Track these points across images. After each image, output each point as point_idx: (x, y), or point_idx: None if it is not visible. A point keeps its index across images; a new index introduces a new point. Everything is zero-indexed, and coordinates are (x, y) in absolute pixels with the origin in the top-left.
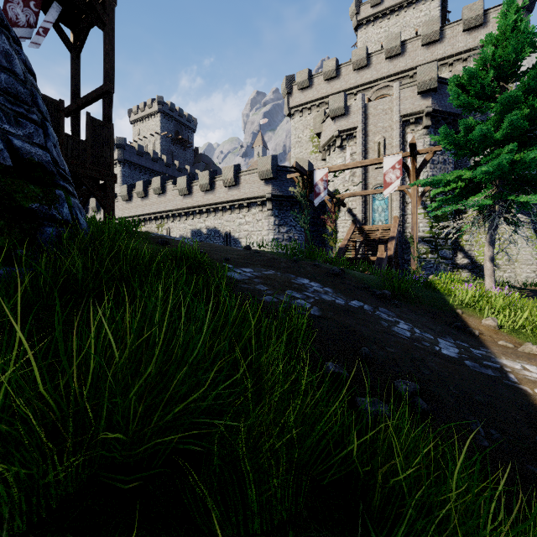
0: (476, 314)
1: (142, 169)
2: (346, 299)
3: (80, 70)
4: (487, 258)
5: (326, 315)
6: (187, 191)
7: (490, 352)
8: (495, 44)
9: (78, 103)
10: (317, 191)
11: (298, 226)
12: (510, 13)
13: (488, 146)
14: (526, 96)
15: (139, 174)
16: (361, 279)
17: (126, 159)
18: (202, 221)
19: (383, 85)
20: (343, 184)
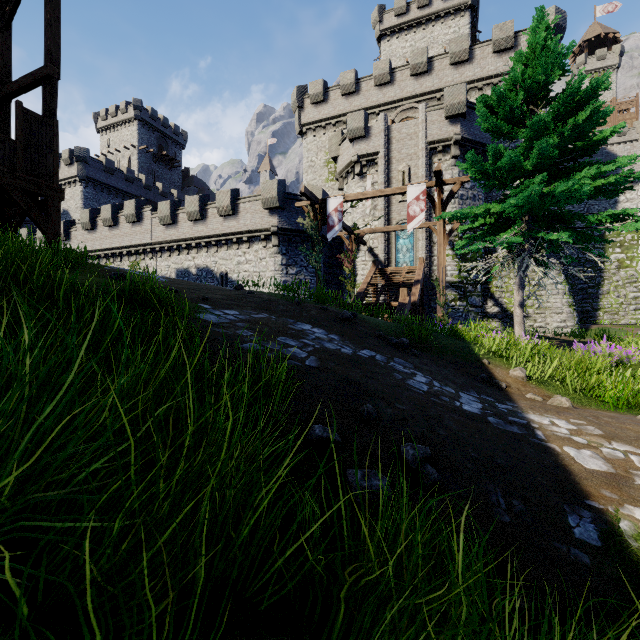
0: (503, 364)
1: (112, 190)
2: (356, 347)
3: (10, 45)
4: (516, 303)
5: (326, 367)
6: (171, 220)
7: (517, 407)
8: (525, 64)
9: (6, 89)
10: (331, 224)
11: (310, 266)
12: (540, 30)
13: (518, 177)
14: (556, 123)
15: (108, 196)
16: (376, 326)
17: (89, 176)
18: (191, 258)
19: (408, 106)
20: (363, 218)
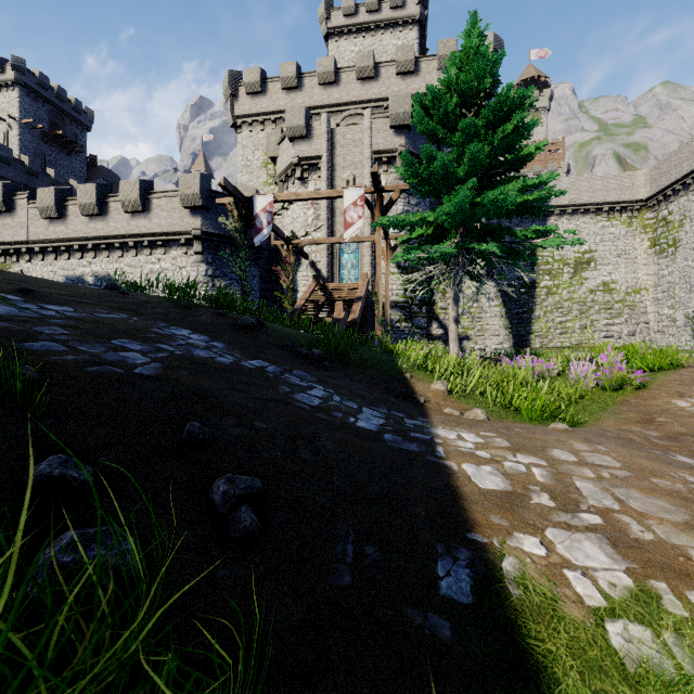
0: (427, 378)
1: None
2: (243, 357)
3: None
4: (451, 318)
5: (169, 376)
6: (56, 213)
7: (428, 422)
8: (460, 69)
9: None
10: (258, 226)
11: None
12: (473, 35)
13: (452, 185)
14: (487, 132)
15: None
16: (286, 336)
17: None
18: (86, 263)
19: (354, 111)
20: (305, 228)
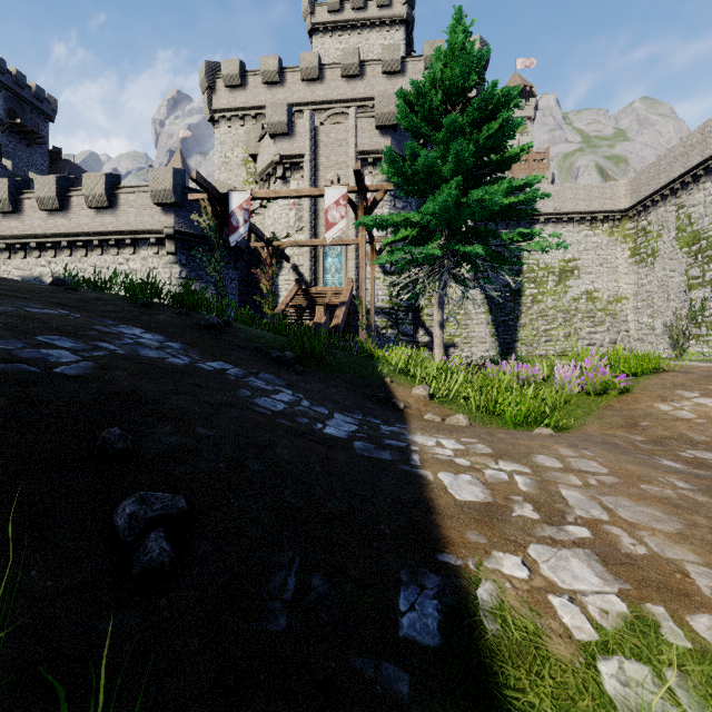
0: (408, 383)
1: None
2: (202, 358)
3: None
4: (436, 323)
5: (99, 376)
6: (10, 206)
7: (406, 428)
8: (445, 65)
9: None
10: (234, 224)
11: None
12: (458, 30)
13: (437, 184)
14: (473, 131)
15: None
16: (257, 337)
17: None
18: (45, 262)
19: (339, 110)
20: (287, 230)
